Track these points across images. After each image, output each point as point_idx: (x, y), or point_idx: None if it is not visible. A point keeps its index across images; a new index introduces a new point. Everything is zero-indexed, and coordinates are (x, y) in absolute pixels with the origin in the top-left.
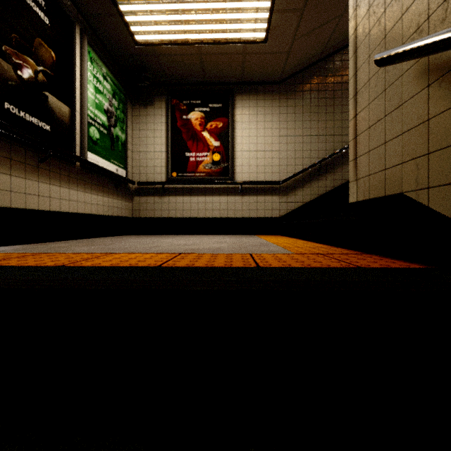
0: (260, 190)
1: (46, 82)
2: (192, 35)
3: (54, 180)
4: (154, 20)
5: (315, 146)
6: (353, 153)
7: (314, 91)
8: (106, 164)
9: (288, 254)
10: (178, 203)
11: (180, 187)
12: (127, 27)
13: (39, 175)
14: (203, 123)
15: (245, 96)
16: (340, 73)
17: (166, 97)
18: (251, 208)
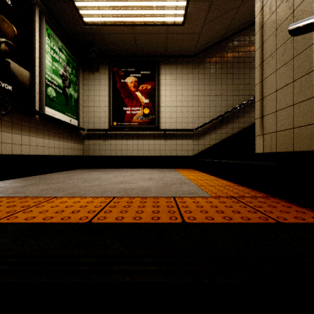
0: (178, 135)
1: (8, 51)
2: (128, 18)
3: (16, 130)
4: (98, 6)
5: (219, 103)
6: (259, 112)
7: (218, 62)
8: (62, 116)
9: (206, 197)
10: (118, 145)
11: (119, 133)
12: (77, 11)
13: (2, 126)
14: (136, 85)
15: (168, 66)
16: (237, 50)
17: (109, 66)
18: (172, 149)
